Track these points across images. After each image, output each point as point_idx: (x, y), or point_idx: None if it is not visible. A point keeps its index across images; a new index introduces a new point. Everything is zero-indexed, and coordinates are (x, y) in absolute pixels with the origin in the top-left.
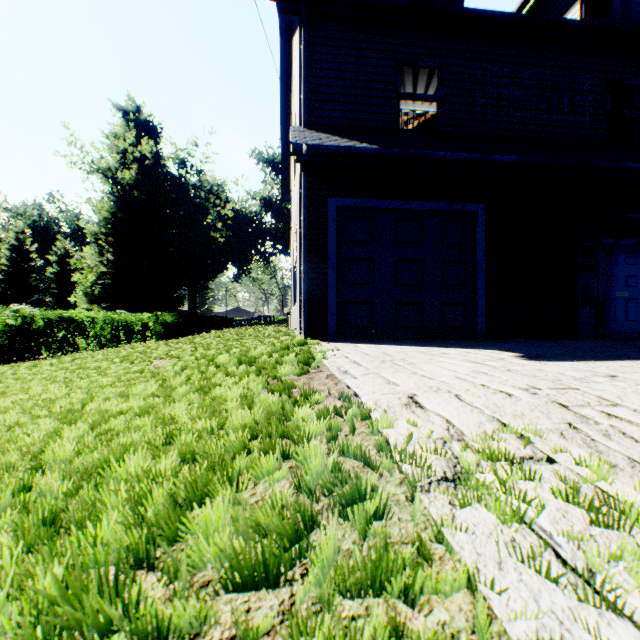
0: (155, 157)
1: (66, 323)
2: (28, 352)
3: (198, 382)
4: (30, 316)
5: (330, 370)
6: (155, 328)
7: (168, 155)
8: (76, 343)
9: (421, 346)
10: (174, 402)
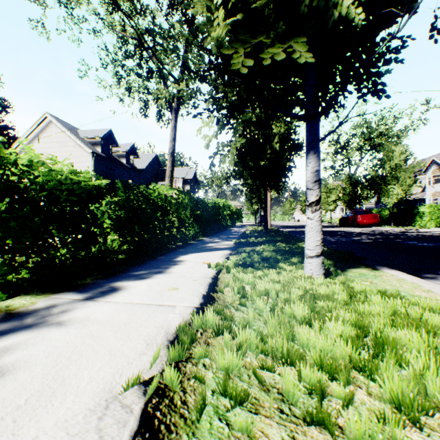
0: None
1: None
2: None
3: None
4: None
5: None
6: None
7: None
8: None
9: None
10: None
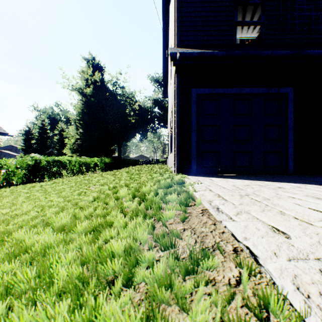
0: (101, 81)
1: (56, 163)
2: (38, 177)
3: (100, 214)
4: (39, 159)
5: (202, 203)
6: (100, 165)
7: (107, 79)
8: (61, 173)
9: (256, 180)
10: (70, 241)
